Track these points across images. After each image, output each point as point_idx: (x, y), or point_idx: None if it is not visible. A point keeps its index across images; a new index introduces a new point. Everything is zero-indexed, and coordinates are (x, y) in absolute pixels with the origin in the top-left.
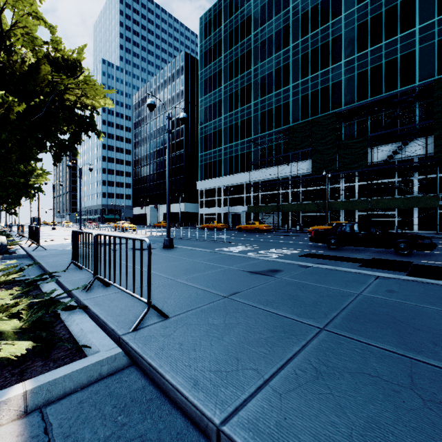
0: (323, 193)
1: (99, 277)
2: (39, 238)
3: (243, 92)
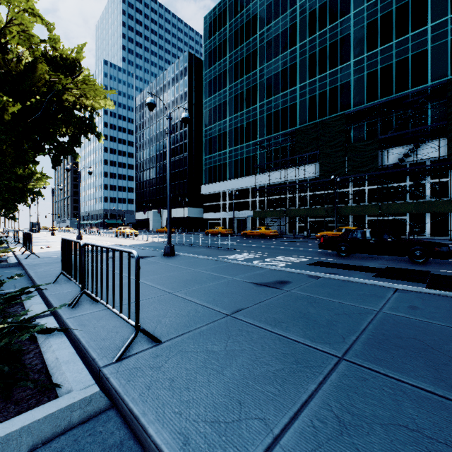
0: (331, 197)
1: (86, 292)
2: (31, 245)
3: (248, 93)
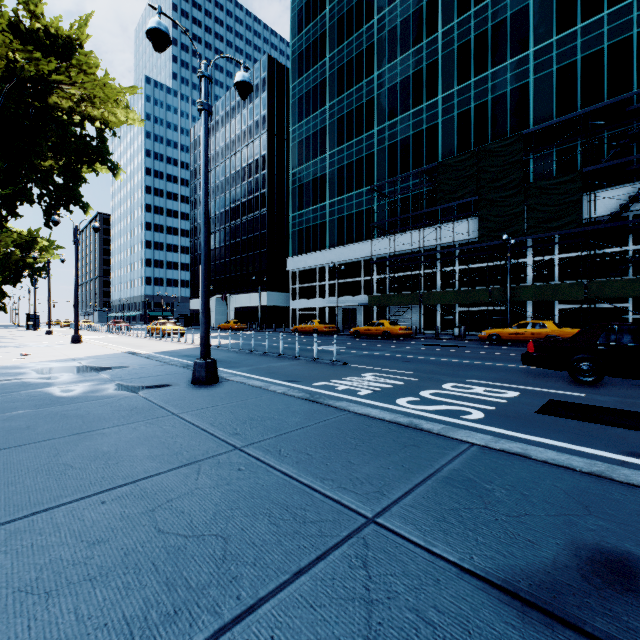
0: (496, 272)
1: None
2: None
3: (360, 112)
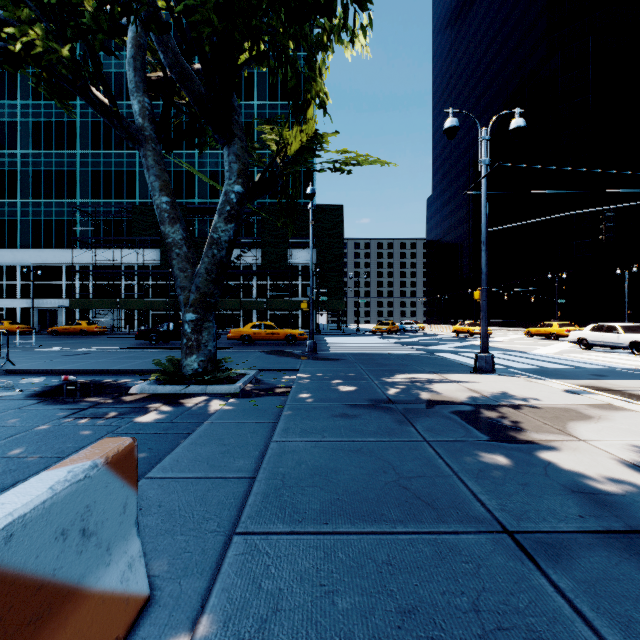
0: None
1: None
2: None
3: (62, 128)
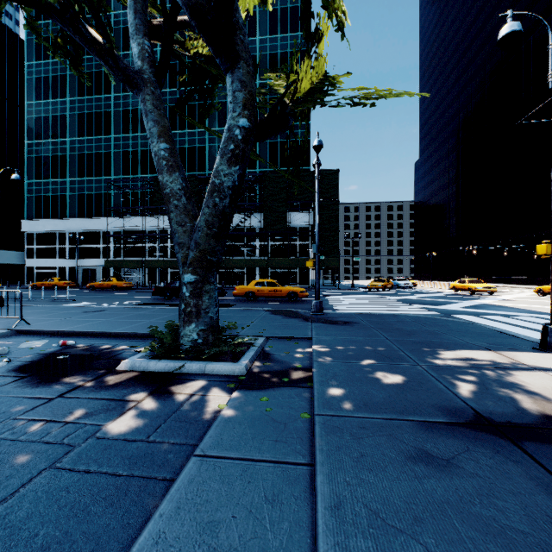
0: None
1: None
2: None
3: (100, 118)
